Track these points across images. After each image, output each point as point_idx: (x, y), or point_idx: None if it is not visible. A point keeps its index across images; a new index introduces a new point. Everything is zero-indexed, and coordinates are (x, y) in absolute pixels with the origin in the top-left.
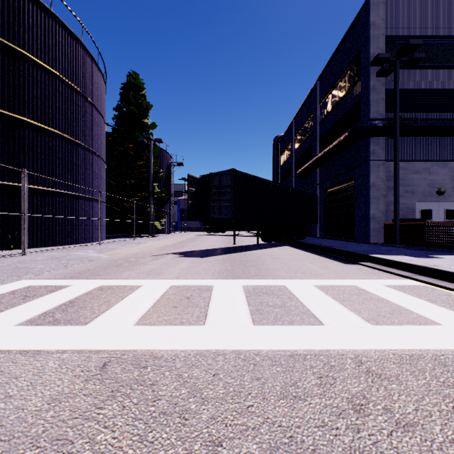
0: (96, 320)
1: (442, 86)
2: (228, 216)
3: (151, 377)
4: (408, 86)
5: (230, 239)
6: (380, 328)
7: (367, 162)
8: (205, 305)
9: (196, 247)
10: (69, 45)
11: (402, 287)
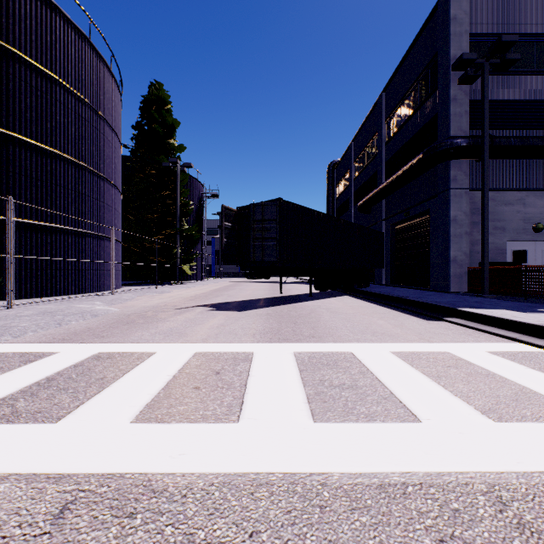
0: (76, 413)
1: (540, 97)
2: (273, 258)
3: (138, 541)
4: (498, 97)
5: (275, 287)
6: (509, 427)
7: (447, 190)
8: (241, 385)
9: (233, 297)
10: (74, 44)
11: (514, 355)
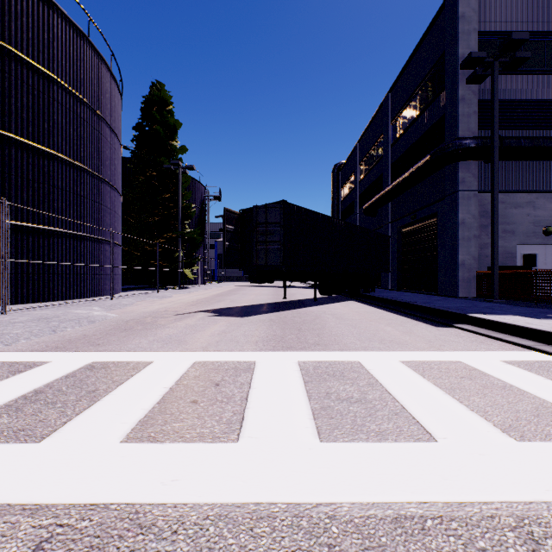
0: (62, 431)
1: (550, 97)
2: (276, 262)
3: None
4: (507, 97)
5: (279, 291)
6: (532, 447)
7: (455, 193)
8: (241, 398)
9: (236, 302)
10: (72, 42)
11: (530, 365)
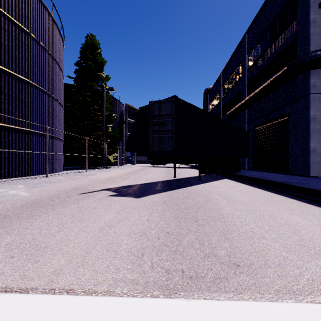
0: None
1: None
2: (168, 147)
3: None
4: None
5: (170, 170)
6: None
7: (307, 95)
8: None
9: (138, 179)
10: None
11: None
